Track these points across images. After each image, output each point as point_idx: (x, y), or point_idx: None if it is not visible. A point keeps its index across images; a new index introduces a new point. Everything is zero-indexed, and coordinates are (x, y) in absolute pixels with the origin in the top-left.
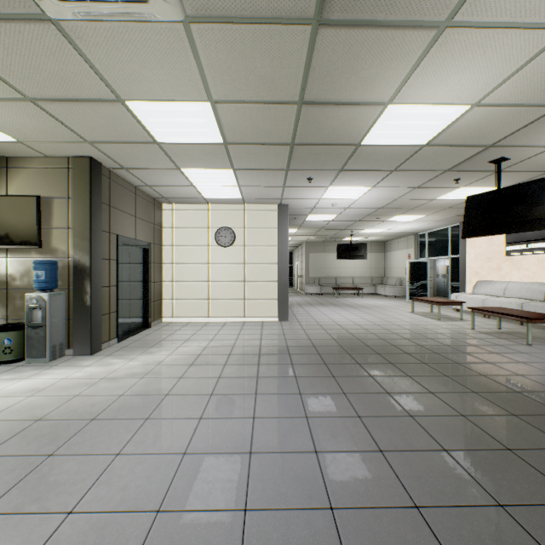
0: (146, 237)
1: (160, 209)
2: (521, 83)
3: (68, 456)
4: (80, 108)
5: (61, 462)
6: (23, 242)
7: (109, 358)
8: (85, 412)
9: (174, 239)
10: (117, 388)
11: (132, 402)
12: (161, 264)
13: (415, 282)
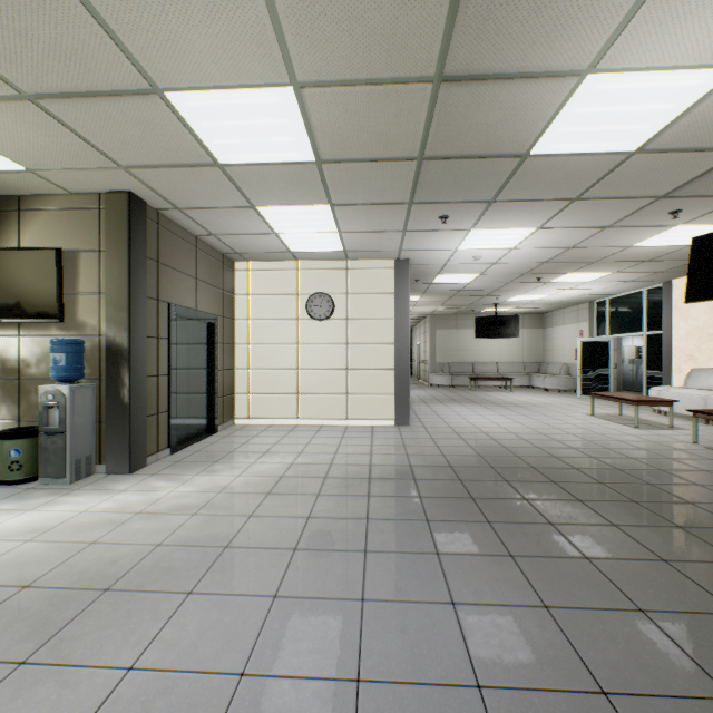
0: (212, 307)
1: (232, 268)
2: None
3: (49, 666)
4: (101, 109)
5: (34, 681)
6: (39, 313)
7: (153, 478)
8: (98, 575)
9: (251, 311)
10: (155, 532)
11: (172, 558)
12: (233, 345)
13: (592, 370)
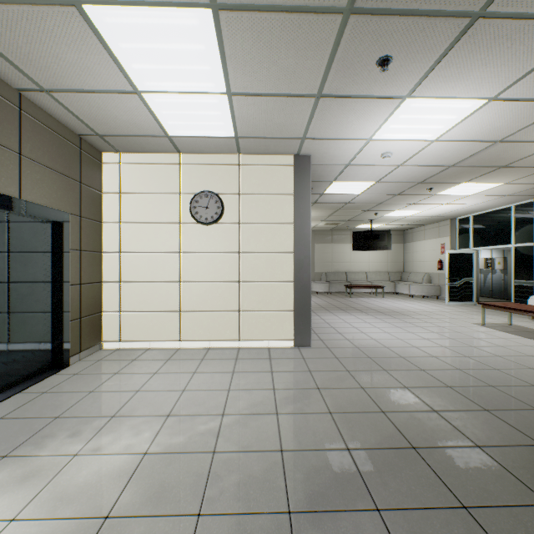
0: (58, 200)
1: (97, 159)
2: None
3: None
4: None
5: None
6: None
7: None
8: None
9: (123, 212)
10: None
11: None
12: (99, 252)
13: (458, 279)
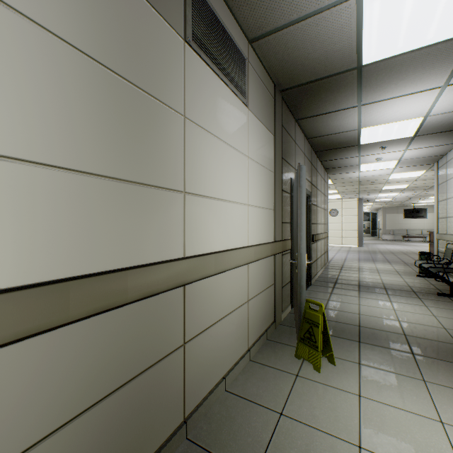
0: None
1: None
2: (417, 183)
3: None
4: None
5: None
6: None
7: None
8: None
9: None
10: None
11: None
12: None
13: None
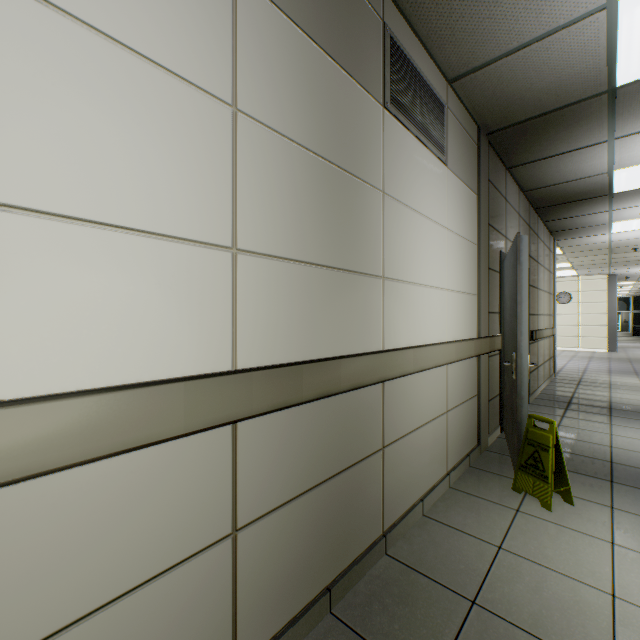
0: None
1: None
2: None
3: None
4: None
5: None
6: None
7: None
8: None
9: None
10: None
11: None
12: None
13: None
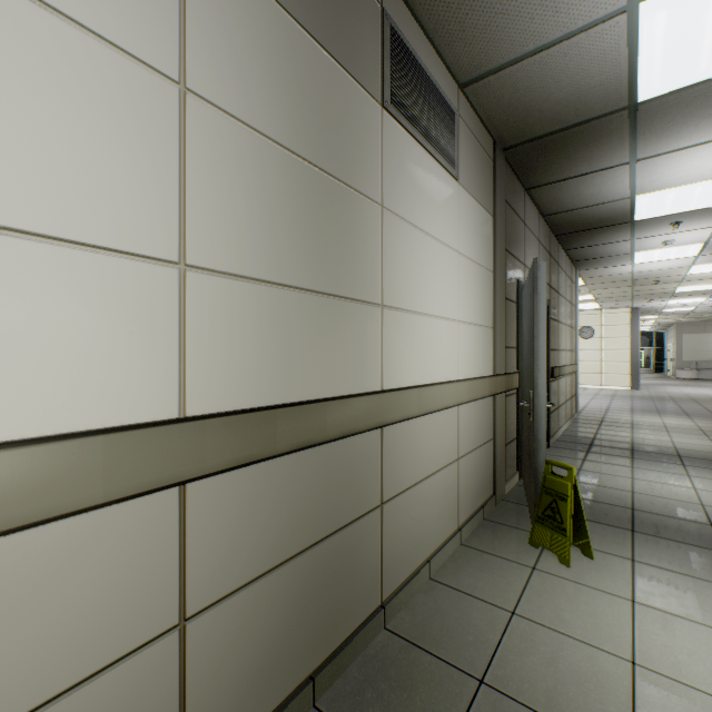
0: None
1: None
2: None
3: None
4: None
5: None
6: None
7: None
8: None
9: None
10: None
11: None
12: None
13: None
